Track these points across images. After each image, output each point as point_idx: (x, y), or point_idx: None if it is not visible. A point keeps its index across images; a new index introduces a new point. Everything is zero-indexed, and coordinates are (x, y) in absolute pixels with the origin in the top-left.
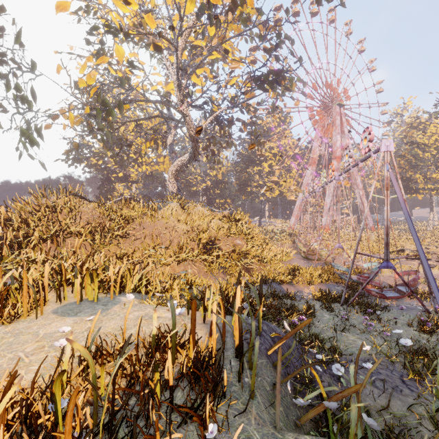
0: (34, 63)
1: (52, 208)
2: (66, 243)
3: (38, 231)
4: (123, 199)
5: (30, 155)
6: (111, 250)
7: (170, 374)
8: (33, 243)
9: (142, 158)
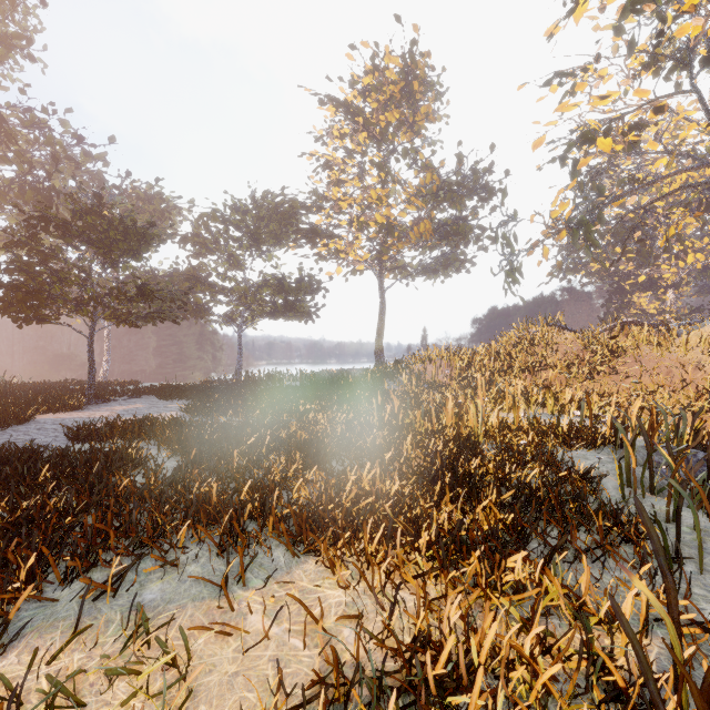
0: (515, 212)
1: (530, 341)
2: (542, 375)
3: (518, 362)
4: (619, 324)
5: (512, 293)
6: (590, 387)
7: (564, 426)
8: (514, 373)
9: (683, 243)
